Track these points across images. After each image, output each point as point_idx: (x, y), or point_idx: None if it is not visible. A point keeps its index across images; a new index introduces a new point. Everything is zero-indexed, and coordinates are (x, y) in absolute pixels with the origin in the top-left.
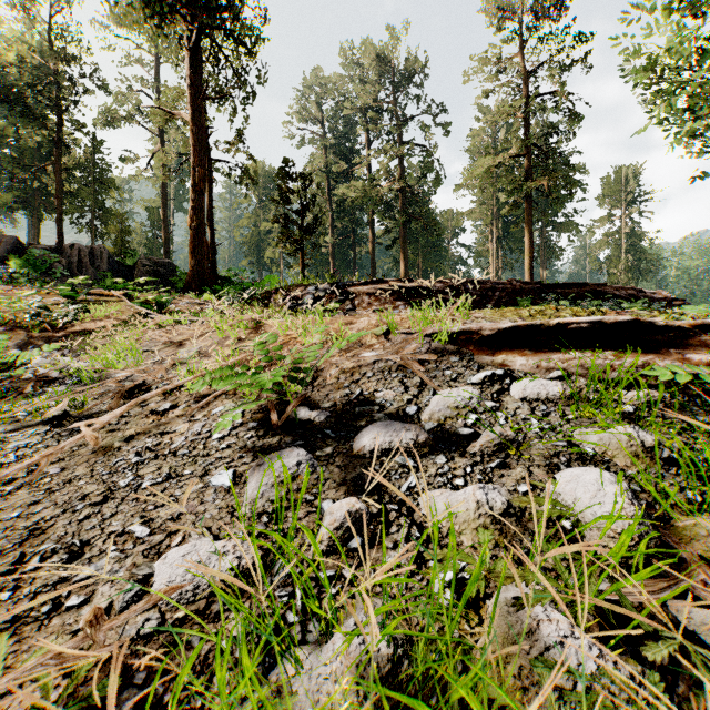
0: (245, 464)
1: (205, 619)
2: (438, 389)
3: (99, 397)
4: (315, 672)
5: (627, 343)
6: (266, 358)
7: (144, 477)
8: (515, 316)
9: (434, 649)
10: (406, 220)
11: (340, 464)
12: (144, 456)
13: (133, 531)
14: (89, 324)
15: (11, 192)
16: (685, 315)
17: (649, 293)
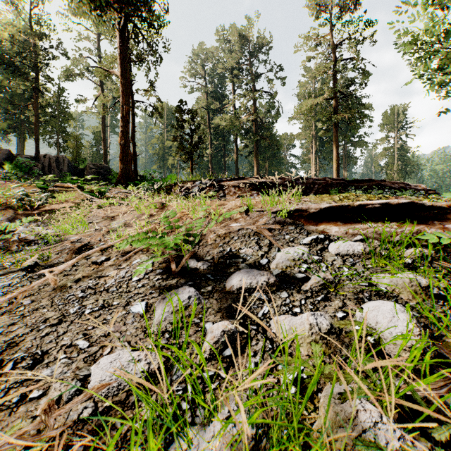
0: (154, 297)
1: (125, 407)
2: (281, 248)
3: (59, 253)
4: (201, 447)
5: (405, 217)
6: (168, 227)
7: (86, 307)
8: (330, 200)
9: (284, 429)
10: (258, 139)
11: (217, 297)
12: (87, 292)
13: (77, 344)
14: (54, 205)
15: (6, 121)
16: (440, 199)
17: (413, 186)
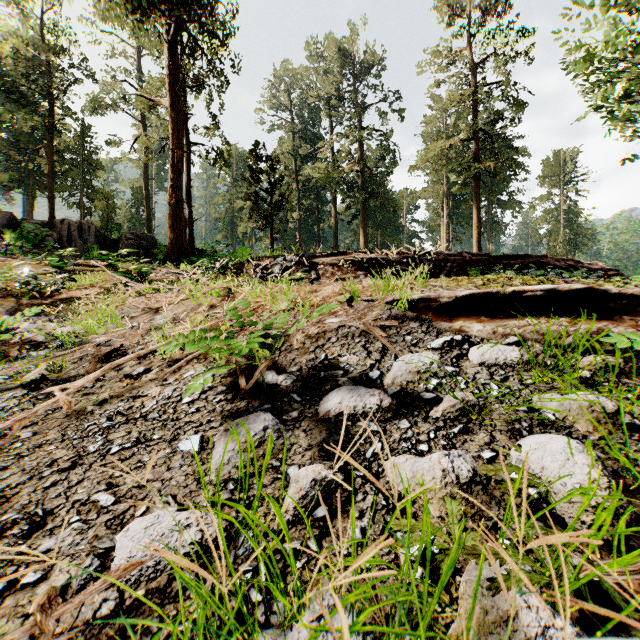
0: (213, 428)
1: (166, 598)
2: (400, 354)
3: (78, 361)
4: None
5: (580, 310)
6: (235, 325)
7: (114, 442)
8: (470, 285)
9: (405, 635)
10: (366, 198)
11: (305, 428)
12: (115, 420)
13: (98, 500)
14: (75, 292)
15: (8, 172)
16: (628, 284)
17: (586, 264)
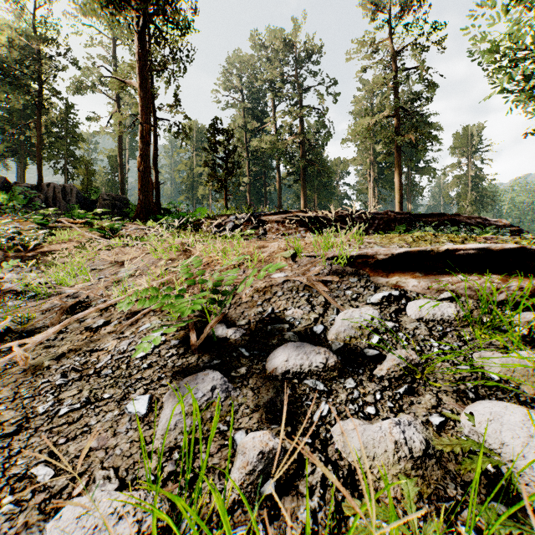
0: (163, 386)
1: None
2: (341, 309)
3: (46, 312)
4: None
5: (510, 268)
6: (186, 283)
7: (64, 402)
8: (401, 242)
9: None
10: (305, 165)
11: (253, 386)
12: (69, 377)
13: (35, 475)
14: (55, 246)
15: (3, 143)
16: None
17: (492, 221)
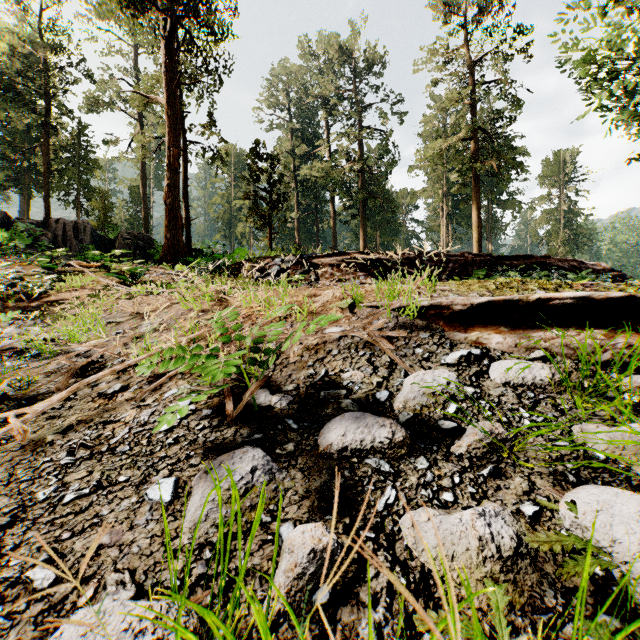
0: (192, 466)
1: None
2: (410, 371)
3: (52, 374)
4: None
5: (616, 321)
6: (221, 339)
7: (69, 486)
8: (482, 289)
9: None
10: (365, 197)
11: (302, 466)
12: (77, 455)
13: (31, 580)
14: (64, 294)
15: (3, 171)
16: None
17: (589, 264)
